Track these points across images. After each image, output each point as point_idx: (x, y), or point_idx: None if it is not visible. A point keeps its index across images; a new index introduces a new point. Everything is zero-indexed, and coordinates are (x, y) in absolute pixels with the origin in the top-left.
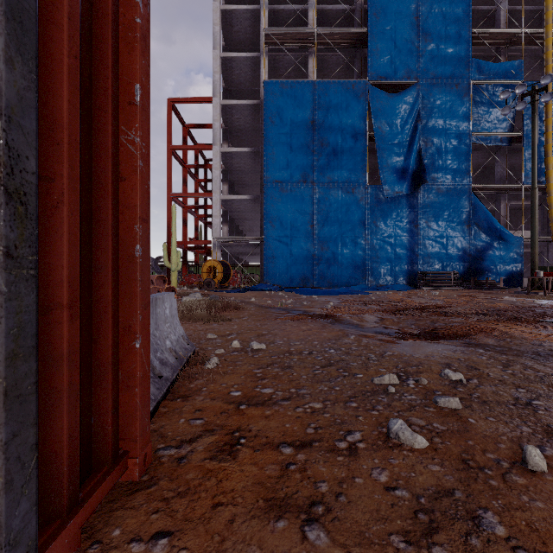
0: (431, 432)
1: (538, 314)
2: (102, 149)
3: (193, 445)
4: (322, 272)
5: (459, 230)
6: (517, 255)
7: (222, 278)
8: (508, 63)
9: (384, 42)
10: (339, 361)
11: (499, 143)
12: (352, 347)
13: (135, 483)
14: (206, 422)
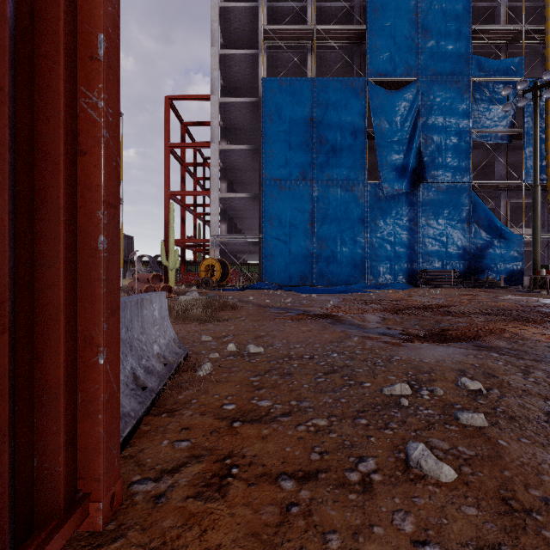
0: (458, 458)
1: (545, 314)
2: (50, 111)
3: (176, 477)
4: (321, 271)
5: (459, 228)
6: (517, 253)
7: (220, 277)
8: (508, 60)
9: (384, 39)
10: (343, 367)
11: (500, 140)
12: (357, 351)
13: (97, 534)
14: (192, 445)
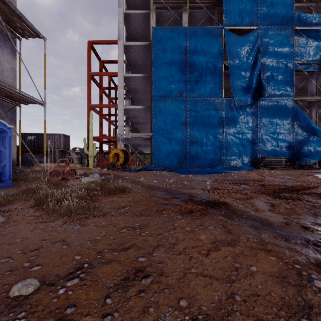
0: None
1: None
2: None
3: None
4: (192, 157)
5: (286, 128)
6: None
7: (123, 161)
8: (320, 14)
9: (235, 0)
10: None
11: (313, 69)
12: None
13: None
14: None
